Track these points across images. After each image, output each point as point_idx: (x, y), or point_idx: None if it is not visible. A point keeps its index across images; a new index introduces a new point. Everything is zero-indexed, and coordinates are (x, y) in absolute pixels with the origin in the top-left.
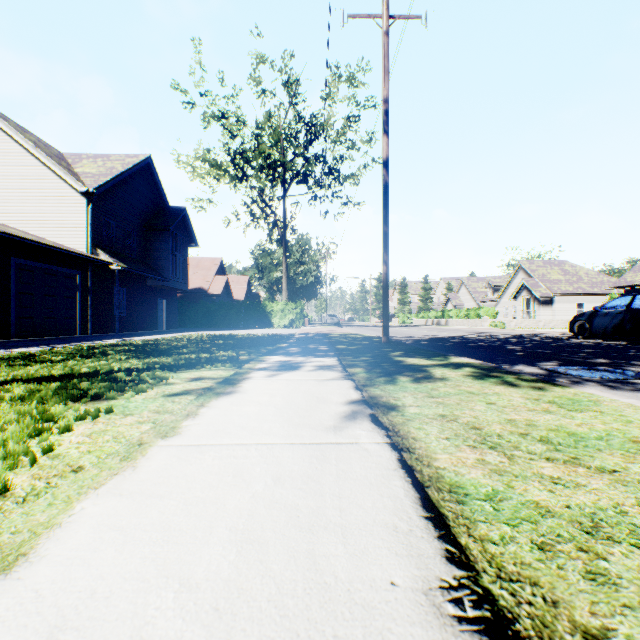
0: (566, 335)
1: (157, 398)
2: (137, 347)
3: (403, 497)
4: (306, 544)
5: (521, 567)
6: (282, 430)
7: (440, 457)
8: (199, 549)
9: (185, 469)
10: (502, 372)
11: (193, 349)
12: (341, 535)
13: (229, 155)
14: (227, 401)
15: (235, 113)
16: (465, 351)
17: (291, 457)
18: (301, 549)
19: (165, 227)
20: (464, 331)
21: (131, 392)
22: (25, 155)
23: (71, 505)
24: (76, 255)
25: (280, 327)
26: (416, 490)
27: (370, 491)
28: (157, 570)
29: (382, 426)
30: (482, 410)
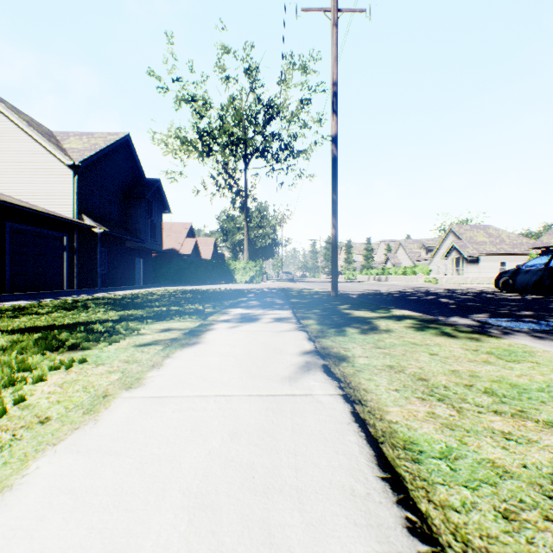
0: (491, 290)
1: (128, 348)
2: (115, 300)
3: (358, 454)
4: (261, 511)
5: (488, 541)
6: (240, 381)
7: (391, 410)
8: (149, 517)
9: (145, 423)
10: (440, 324)
11: (165, 302)
12: (297, 500)
13: (198, 133)
14: (191, 352)
15: (203, 96)
16: (404, 304)
17: (248, 410)
18: (255, 517)
19: (142, 196)
20: (402, 286)
21: (105, 343)
22: (19, 133)
23: (26, 464)
24: (63, 220)
25: (242, 283)
26: (371, 446)
27: (325, 447)
28: (102, 544)
29: (334, 377)
30: (426, 361)
